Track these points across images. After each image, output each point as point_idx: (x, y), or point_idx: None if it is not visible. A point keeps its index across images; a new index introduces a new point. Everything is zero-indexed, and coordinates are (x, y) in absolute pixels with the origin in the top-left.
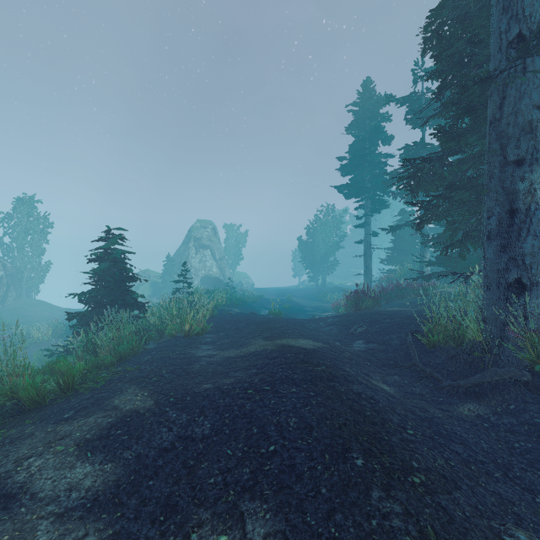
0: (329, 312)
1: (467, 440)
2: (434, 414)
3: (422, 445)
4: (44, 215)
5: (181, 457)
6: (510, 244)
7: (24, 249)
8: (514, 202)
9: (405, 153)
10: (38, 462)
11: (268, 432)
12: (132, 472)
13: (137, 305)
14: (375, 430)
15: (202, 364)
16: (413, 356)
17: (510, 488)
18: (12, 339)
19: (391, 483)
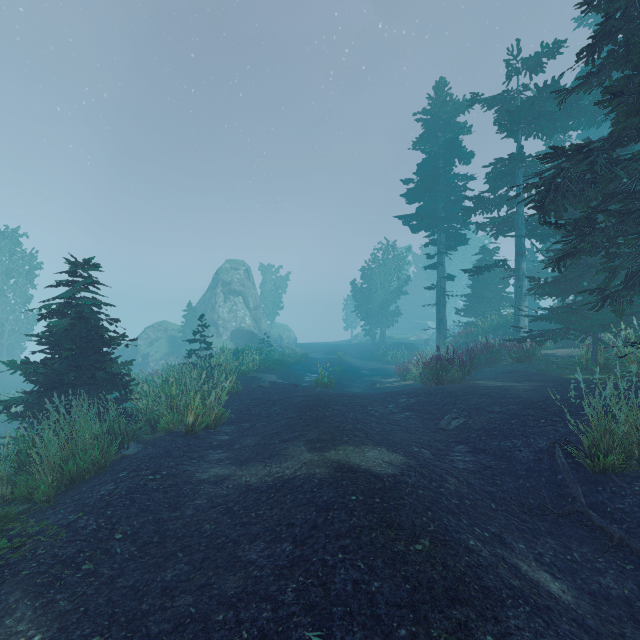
0: (392, 378)
1: None
2: None
3: None
4: (31, 253)
5: None
6: None
7: (6, 296)
8: None
9: (493, 171)
10: None
11: None
12: None
13: (115, 384)
14: None
15: (199, 504)
16: (574, 495)
17: None
18: None
19: None
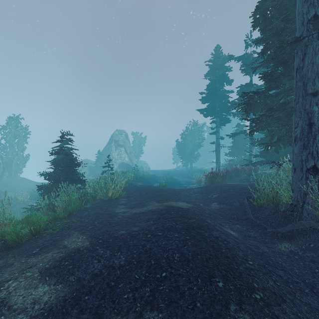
0: (195, 185)
1: (286, 267)
2: (263, 250)
3: (258, 271)
4: (25, 127)
5: (106, 280)
6: (309, 144)
7: (13, 147)
8: (312, 118)
9: (240, 89)
10: (14, 284)
11: (161, 263)
12: (74, 290)
13: (80, 181)
14: (228, 262)
15: (119, 217)
16: (248, 213)
17: (315, 300)
18: (2, 203)
19: (241, 299)
